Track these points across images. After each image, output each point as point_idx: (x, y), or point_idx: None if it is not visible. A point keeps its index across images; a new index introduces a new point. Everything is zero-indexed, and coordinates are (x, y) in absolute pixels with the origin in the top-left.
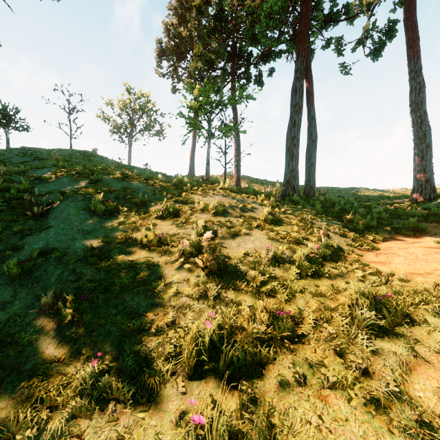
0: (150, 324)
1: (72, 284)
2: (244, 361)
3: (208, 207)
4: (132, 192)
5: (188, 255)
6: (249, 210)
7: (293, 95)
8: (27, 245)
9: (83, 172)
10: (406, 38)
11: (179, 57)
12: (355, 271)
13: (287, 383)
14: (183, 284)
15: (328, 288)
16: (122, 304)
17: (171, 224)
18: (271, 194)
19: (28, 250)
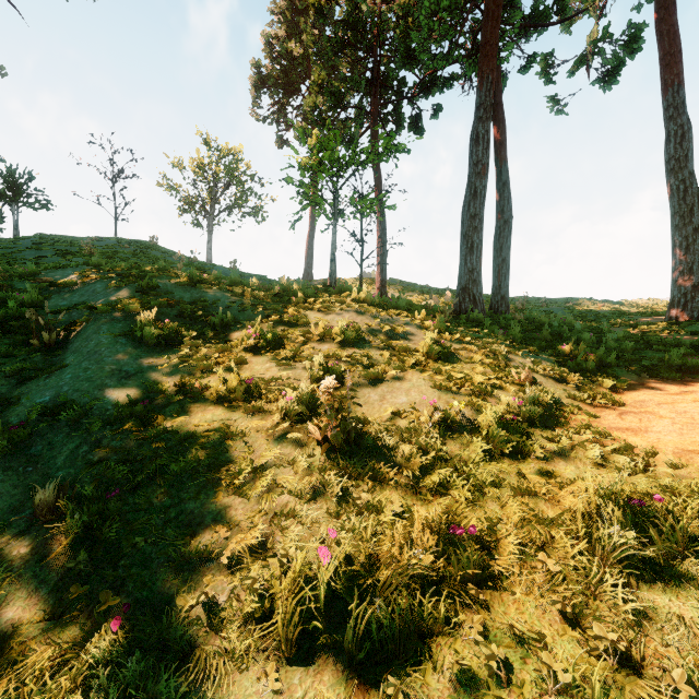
0: (222, 545)
1: (93, 469)
2: (390, 633)
3: (332, 331)
4: (206, 306)
5: (294, 416)
6: (401, 336)
7: (472, 146)
8: (26, 396)
9: (128, 275)
10: (660, 51)
11: (289, 89)
12: (587, 447)
13: (474, 679)
14: (284, 469)
15: (542, 478)
16: (175, 507)
17: (269, 361)
18: (437, 310)
19: (25, 406)
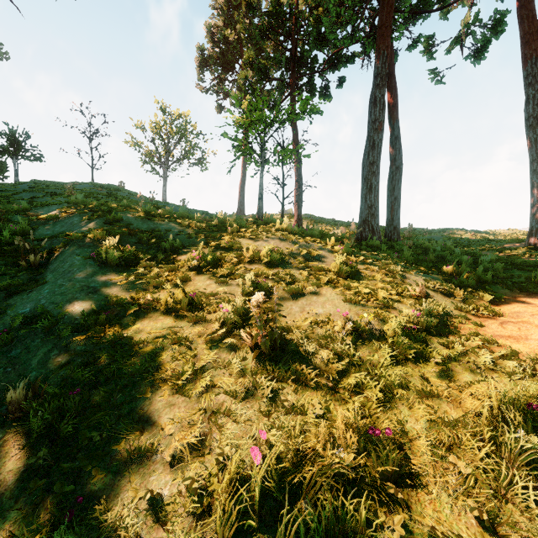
0: (166, 440)
1: (60, 370)
2: (318, 537)
3: (260, 255)
4: (160, 235)
5: (229, 325)
6: (316, 258)
7: (371, 107)
8: (11, 308)
9: (99, 210)
10: (521, 31)
11: (226, 67)
12: (479, 353)
13: None
14: (220, 371)
15: (443, 381)
16: (127, 404)
17: (209, 279)
18: (343, 238)
19: (9, 316)
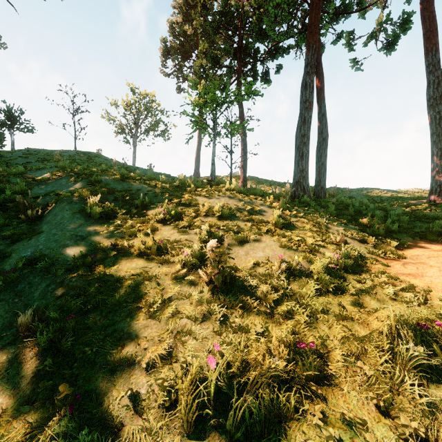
0: (142, 353)
1: (57, 300)
2: (258, 419)
3: (213, 210)
4: (132, 193)
5: (189, 266)
6: (258, 212)
7: (303, 90)
8: (15, 252)
9: (82, 173)
10: (423, 29)
11: (184, 56)
12: (384, 286)
13: None
14: (183, 301)
15: (355, 308)
16: (111, 326)
17: (172, 229)
18: (280, 196)
19: (14, 259)
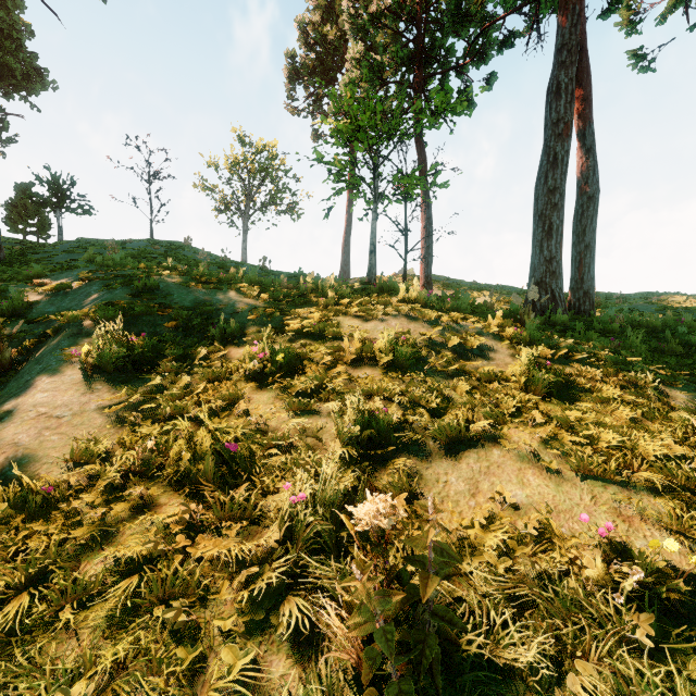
0: None
1: None
2: None
3: (374, 348)
4: (209, 312)
5: (302, 550)
6: (475, 352)
7: (551, 101)
8: None
9: (127, 274)
10: None
11: (324, 79)
12: None
13: None
14: None
15: None
16: None
17: (277, 398)
18: (515, 312)
19: None
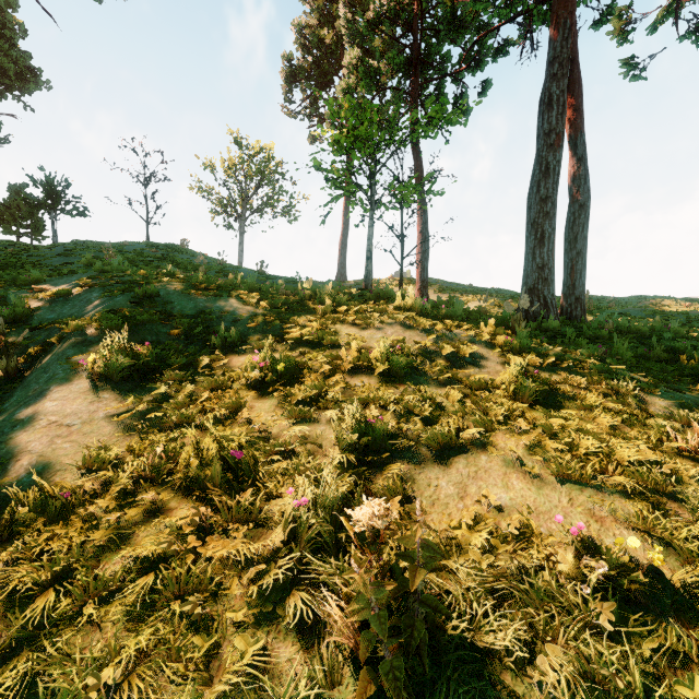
0: None
1: None
2: None
3: (371, 357)
4: (210, 320)
5: (304, 549)
6: (467, 360)
7: (543, 112)
8: None
9: (127, 281)
10: None
11: (321, 81)
12: None
13: None
14: None
15: None
16: None
17: (278, 407)
18: (507, 320)
19: None
